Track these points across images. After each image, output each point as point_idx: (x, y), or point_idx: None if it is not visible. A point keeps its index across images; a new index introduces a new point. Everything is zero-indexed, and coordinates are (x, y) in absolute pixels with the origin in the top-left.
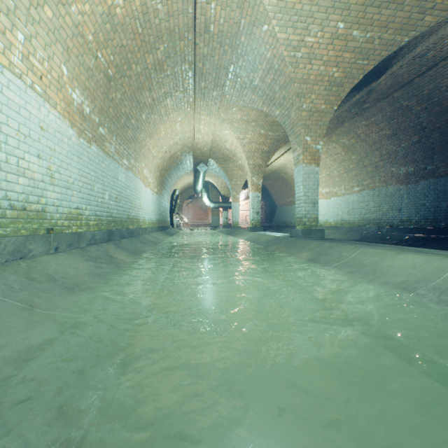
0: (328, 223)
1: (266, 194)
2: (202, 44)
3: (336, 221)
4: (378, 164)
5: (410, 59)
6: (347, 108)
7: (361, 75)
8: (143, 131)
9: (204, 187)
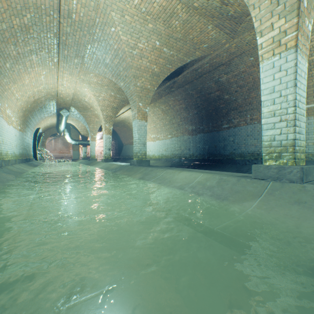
0: (155, 156)
1: (116, 136)
2: (66, 24)
3: (159, 155)
4: (179, 123)
5: (191, 70)
6: (163, 88)
7: (169, 73)
8: (7, 77)
9: (67, 128)
